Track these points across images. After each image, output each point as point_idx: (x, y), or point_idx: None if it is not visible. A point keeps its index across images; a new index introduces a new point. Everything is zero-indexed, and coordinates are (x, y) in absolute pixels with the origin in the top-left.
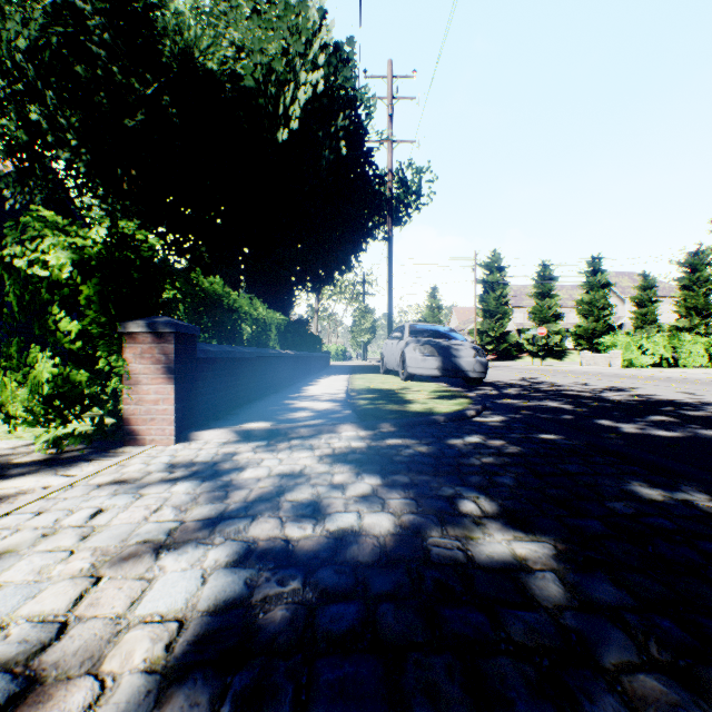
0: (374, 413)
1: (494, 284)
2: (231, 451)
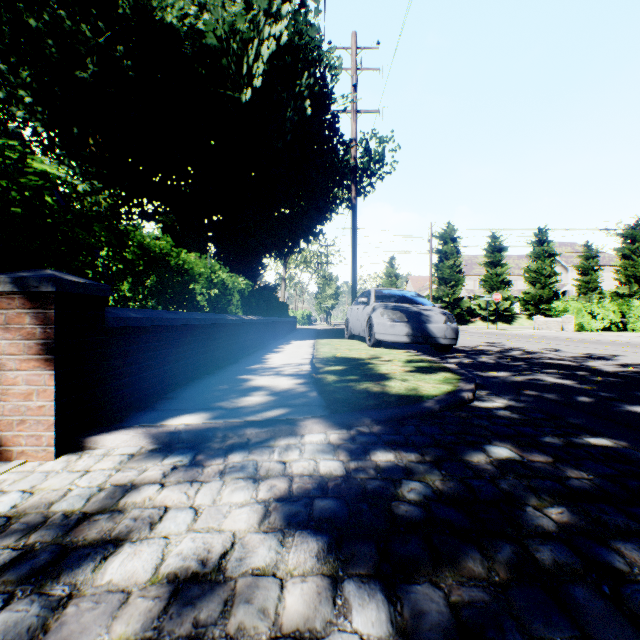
0: (346, 397)
1: (448, 253)
2: (128, 479)
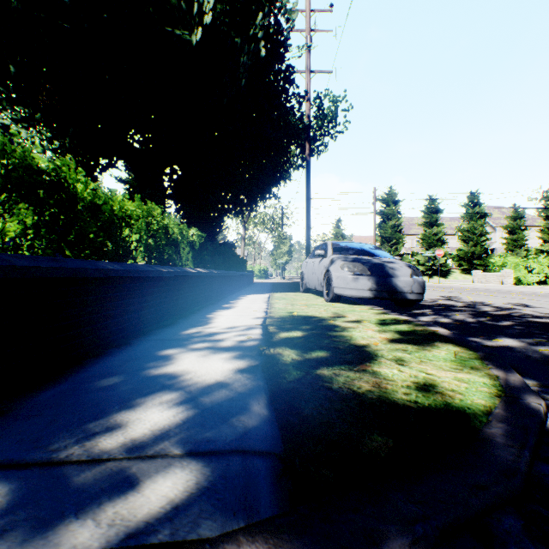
0: (321, 415)
1: (390, 215)
2: None
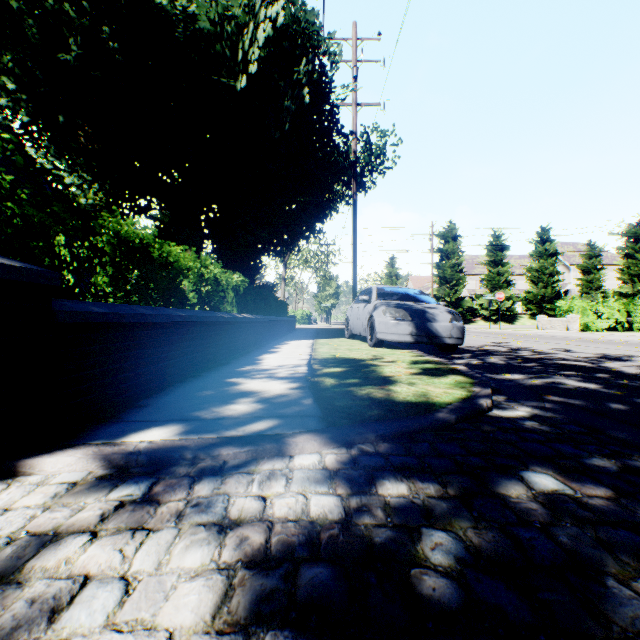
0: (346, 405)
1: (449, 252)
2: (51, 525)
